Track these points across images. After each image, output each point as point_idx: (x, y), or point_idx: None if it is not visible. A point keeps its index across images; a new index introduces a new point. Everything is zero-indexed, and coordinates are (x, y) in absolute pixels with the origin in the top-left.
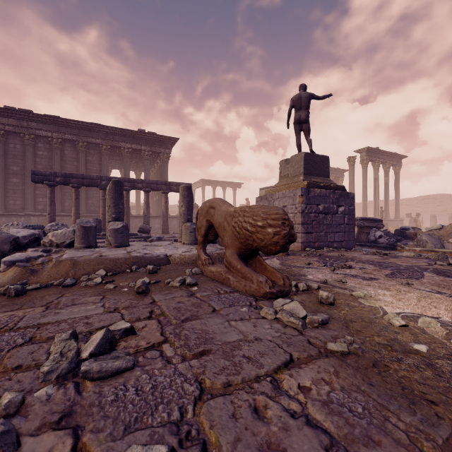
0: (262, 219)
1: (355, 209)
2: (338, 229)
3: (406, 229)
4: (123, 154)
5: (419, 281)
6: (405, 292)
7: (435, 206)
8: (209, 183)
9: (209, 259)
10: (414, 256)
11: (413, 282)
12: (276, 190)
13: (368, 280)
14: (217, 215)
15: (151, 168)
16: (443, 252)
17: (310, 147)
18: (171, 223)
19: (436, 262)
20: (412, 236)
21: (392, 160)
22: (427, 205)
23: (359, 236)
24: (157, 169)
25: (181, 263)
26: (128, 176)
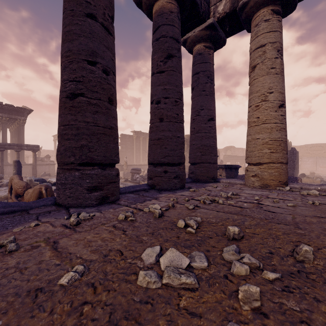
0: (19, 186)
1: None
2: None
3: None
4: None
5: None
6: None
7: None
8: None
9: (11, 197)
10: None
11: None
12: None
13: None
14: (13, 182)
15: (11, 126)
16: None
17: None
18: (26, 169)
19: None
20: None
21: None
22: None
23: (132, 177)
24: (15, 128)
25: (4, 198)
26: None
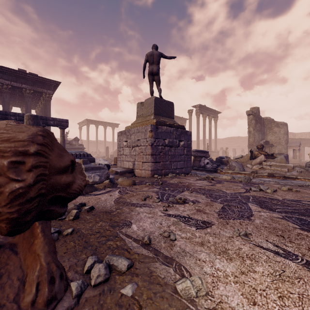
0: None
1: (193, 144)
2: (180, 159)
3: (222, 158)
4: (1, 89)
5: (253, 224)
6: (249, 259)
7: (234, 143)
8: (93, 122)
9: None
10: (231, 180)
11: (248, 226)
12: (133, 126)
13: (201, 227)
14: None
15: (37, 106)
16: (245, 173)
17: (159, 94)
18: None
19: (251, 188)
20: (226, 162)
21: (213, 114)
22: (231, 143)
23: (195, 163)
24: (41, 107)
25: None
26: (7, 110)
